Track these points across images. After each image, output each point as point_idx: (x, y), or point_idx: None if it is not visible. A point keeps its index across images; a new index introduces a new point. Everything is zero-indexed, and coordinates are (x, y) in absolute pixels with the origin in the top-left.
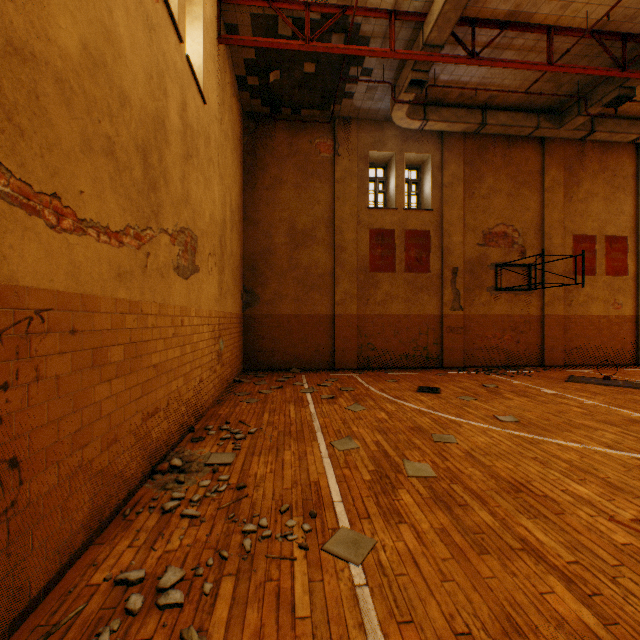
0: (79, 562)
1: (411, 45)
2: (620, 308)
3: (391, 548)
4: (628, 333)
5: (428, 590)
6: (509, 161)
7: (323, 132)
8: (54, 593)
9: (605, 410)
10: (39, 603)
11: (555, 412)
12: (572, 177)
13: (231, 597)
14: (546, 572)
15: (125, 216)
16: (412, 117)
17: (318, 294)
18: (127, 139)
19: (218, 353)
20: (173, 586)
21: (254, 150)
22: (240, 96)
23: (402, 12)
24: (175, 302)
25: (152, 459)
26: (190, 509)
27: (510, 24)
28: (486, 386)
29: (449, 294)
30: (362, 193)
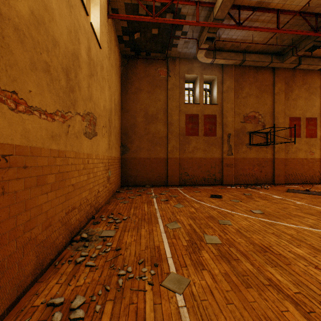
0: (28, 292)
1: (207, 19)
2: (313, 154)
3: (198, 284)
4: (317, 167)
5: (219, 309)
6: (256, 79)
7: (162, 64)
8: (13, 311)
9: (307, 207)
10: (4, 317)
11: (282, 208)
12: (289, 87)
13: (110, 313)
14: (283, 298)
15: (56, 105)
16: (207, 57)
17: (159, 147)
18: (57, 64)
19: (108, 177)
20: (79, 307)
21: (126, 74)
22: (119, 46)
23: (202, 2)
24: (84, 151)
25: (71, 234)
26: (90, 262)
27: (258, 8)
28: (245, 194)
29: (226, 147)
30: (182, 96)
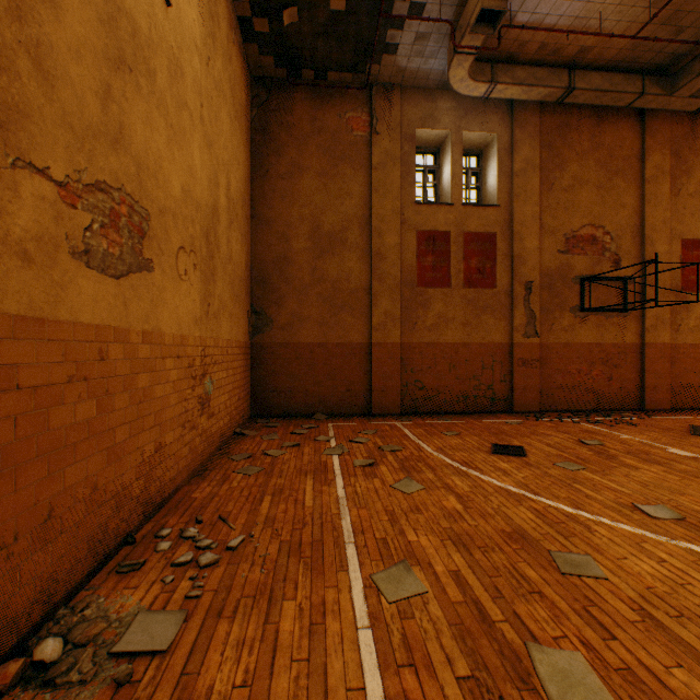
0: None
1: None
2: None
3: None
4: None
5: None
6: (599, 143)
7: (356, 103)
8: None
9: None
10: None
11: None
12: (680, 164)
13: None
14: None
15: None
16: (476, 78)
17: (350, 316)
18: None
19: (201, 399)
20: None
21: (266, 126)
22: (245, 51)
23: None
24: (78, 316)
25: None
26: None
27: None
28: (587, 443)
29: (521, 316)
30: (407, 184)
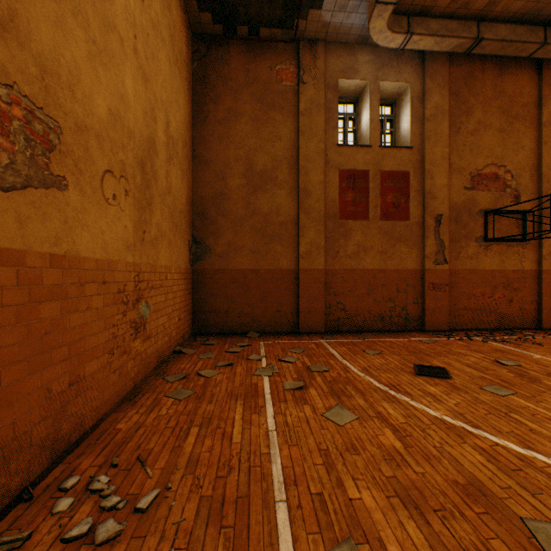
0: None
1: None
2: None
3: None
4: None
5: None
6: (501, 91)
7: (285, 57)
8: None
9: None
10: None
11: None
12: None
13: None
14: None
15: None
16: (393, 29)
17: (279, 245)
18: None
19: (135, 323)
20: None
21: (205, 77)
22: (186, 7)
23: None
24: None
25: None
26: None
27: None
28: (504, 364)
29: (432, 245)
30: (330, 128)
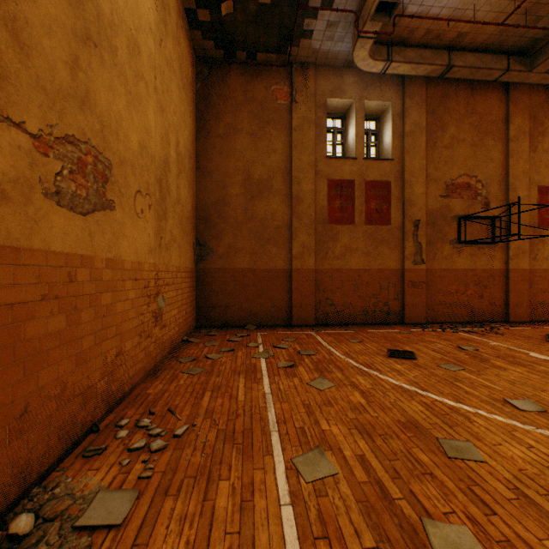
0: None
1: None
2: None
3: None
4: None
5: None
6: (472, 109)
7: (280, 78)
8: None
9: None
10: None
11: None
12: (537, 126)
13: None
14: None
15: None
16: (375, 57)
17: (274, 247)
18: None
19: (155, 313)
20: None
21: (207, 96)
22: (191, 36)
23: None
24: (50, 245)
25: None
26: None
27: None
28: (464, 349)
29: (411, 247)
30: (320, 142)
